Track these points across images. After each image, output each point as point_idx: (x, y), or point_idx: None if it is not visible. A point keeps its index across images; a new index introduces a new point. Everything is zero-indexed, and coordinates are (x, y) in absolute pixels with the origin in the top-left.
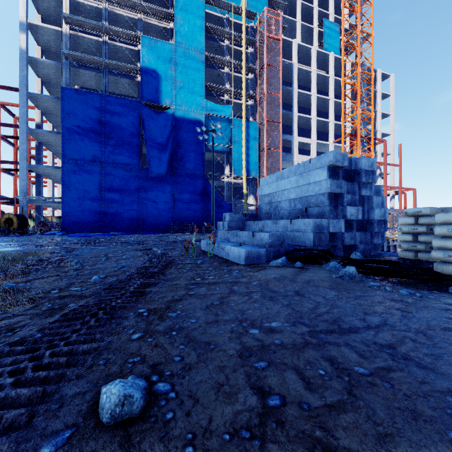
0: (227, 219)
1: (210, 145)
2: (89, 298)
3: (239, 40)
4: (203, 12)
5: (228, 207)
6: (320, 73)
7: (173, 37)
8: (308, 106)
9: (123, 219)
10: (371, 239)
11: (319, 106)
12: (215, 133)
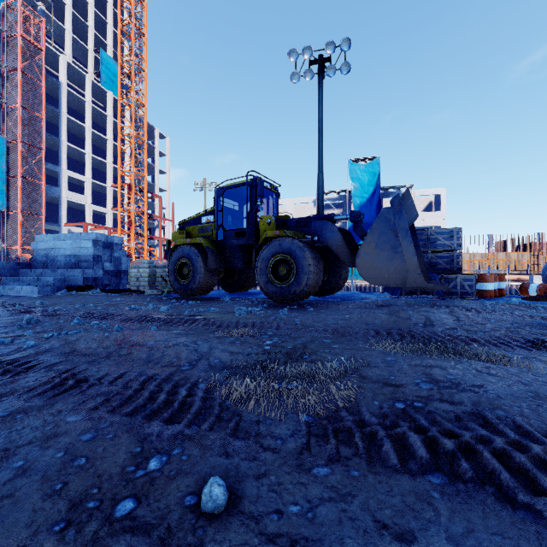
0: None
1: None
2: None
3: None
4: None
5: None
6: (97, 108)
7: None
8: (81, 136)
9: None
10: (120, 281)
11: (96, 141)
12: None
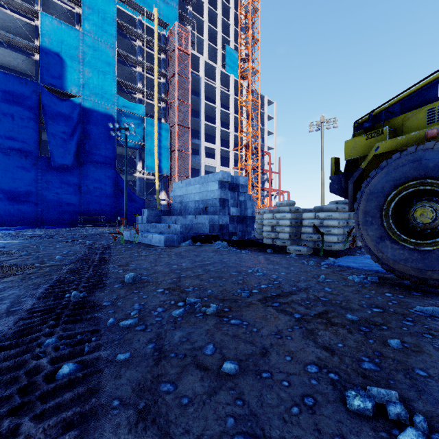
0: (146, 215)
1: (122, 140)
2: (70, 265)
3: (151, 44)
4: (115, 8)
5: (141, 201)
6: (223, 90)
7: (80, 23)
8: (213, 116)
9: (17, 212)
10: (246, 228)
11: (222, 118)
12: (128, 131)
